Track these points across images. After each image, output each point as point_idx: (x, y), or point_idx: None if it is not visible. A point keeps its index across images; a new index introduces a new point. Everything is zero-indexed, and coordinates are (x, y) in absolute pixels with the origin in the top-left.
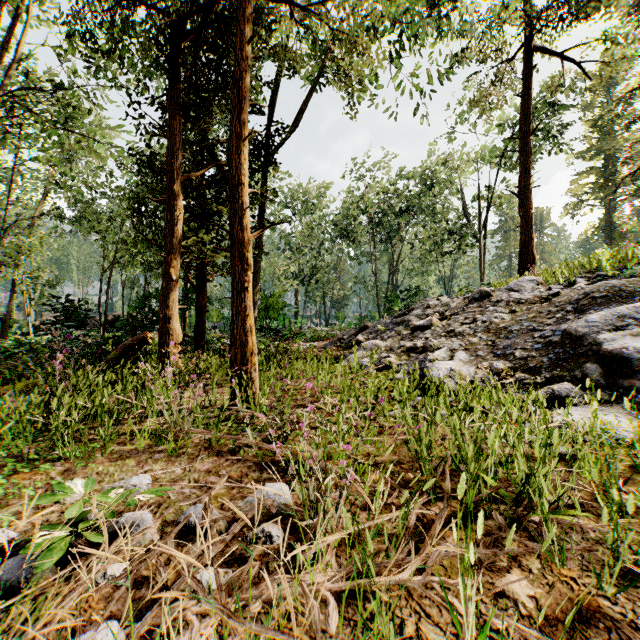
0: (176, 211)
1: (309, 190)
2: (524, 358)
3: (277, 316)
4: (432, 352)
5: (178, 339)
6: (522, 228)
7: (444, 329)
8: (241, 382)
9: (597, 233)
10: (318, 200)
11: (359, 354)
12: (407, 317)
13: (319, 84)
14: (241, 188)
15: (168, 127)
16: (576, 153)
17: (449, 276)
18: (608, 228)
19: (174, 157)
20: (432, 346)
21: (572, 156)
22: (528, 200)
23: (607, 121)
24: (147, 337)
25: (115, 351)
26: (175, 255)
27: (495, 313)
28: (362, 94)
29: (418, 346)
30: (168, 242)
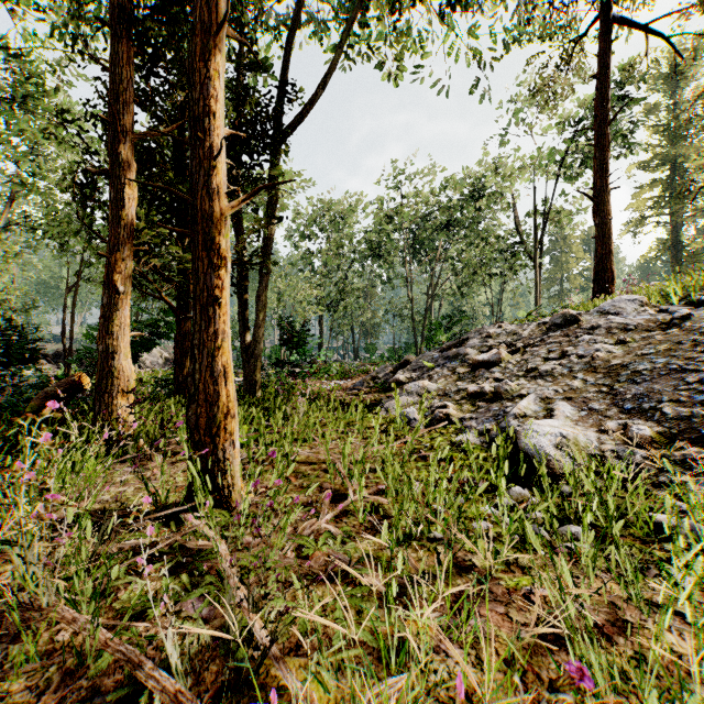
0: (125, 186)
1: (335, 202)
2: (684, 418)
3: (296, 348)
4: (511, 401)
5: (128, 384)
6: (598, 239)
7: (520, 366)
8: (206, 467)
9: (662, 254)
10: (346, 214)
11: (401, 400)
12: (462, 349)
13: (346, 56)
14: (206, 119)
15: (113, 57)
16: (638, 163)
17: (498, 301)
18: (675, 248)
19: (122, 102)
20: (508, 391)
21: (633, 167)
22: (605, 204)
23: (683, 120)
24: (81, 381)
25: (35, 402)
26: (123, 254)
27: (595, 344)
28: (399, 74)
29: (486, 391)
30: (113, 234)
